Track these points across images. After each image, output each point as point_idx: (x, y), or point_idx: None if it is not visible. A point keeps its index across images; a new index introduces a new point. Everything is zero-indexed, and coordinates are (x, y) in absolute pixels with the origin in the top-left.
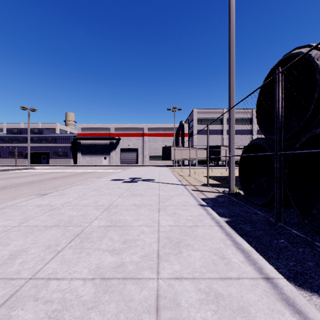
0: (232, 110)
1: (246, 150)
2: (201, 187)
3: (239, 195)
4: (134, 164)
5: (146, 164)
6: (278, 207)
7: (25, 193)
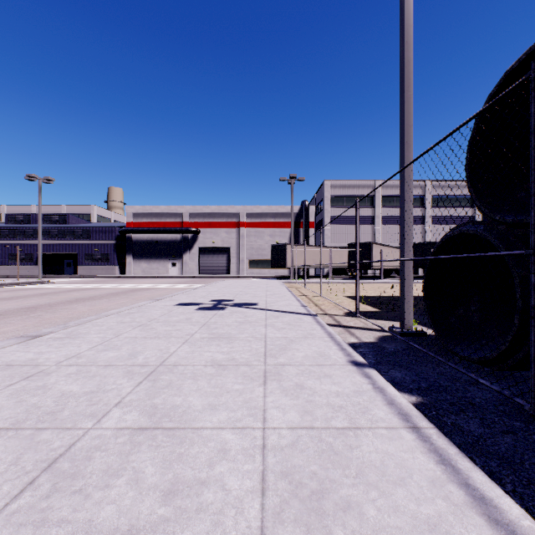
0: (409, 170)
1: (440, 247)
2: (345, 318)
3: (422, 336)
4: (223, 274)
5: (244, 274)
6: None
7: (7, 331)
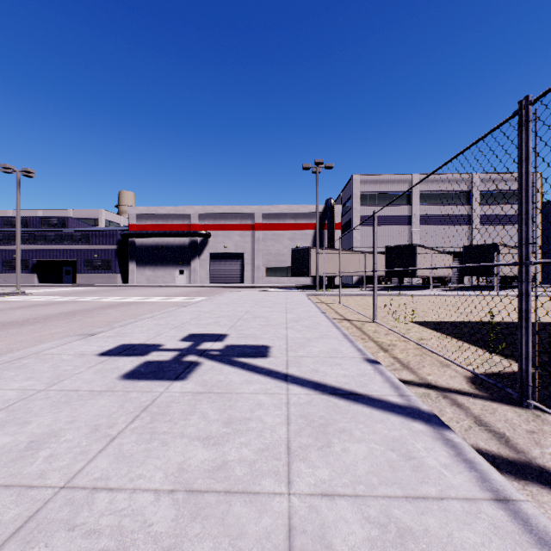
0: None
1: None
2: (504, 414)
3: None
4: (236, 283)
5: (260, 283)
6: None
7: None
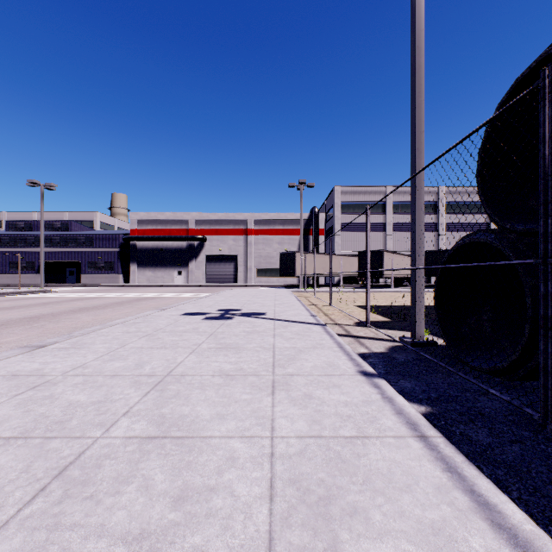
0: (420, 177)
1: (451, 256)
2: (355, 328)
3: (433, 346)
4: (230, 283)
5: (252, 283)
6: (551, 386)
7: (11, 341)
